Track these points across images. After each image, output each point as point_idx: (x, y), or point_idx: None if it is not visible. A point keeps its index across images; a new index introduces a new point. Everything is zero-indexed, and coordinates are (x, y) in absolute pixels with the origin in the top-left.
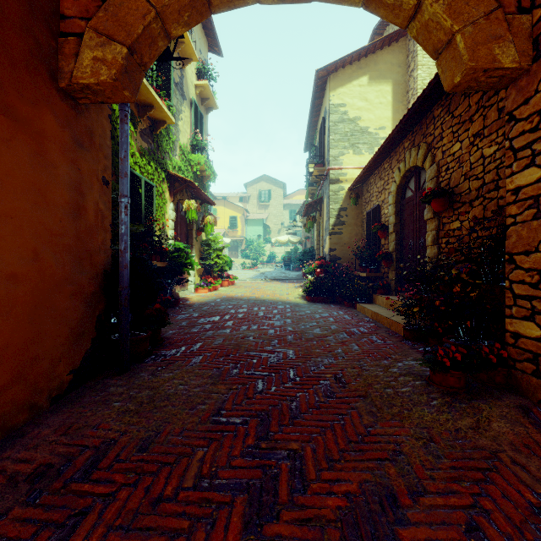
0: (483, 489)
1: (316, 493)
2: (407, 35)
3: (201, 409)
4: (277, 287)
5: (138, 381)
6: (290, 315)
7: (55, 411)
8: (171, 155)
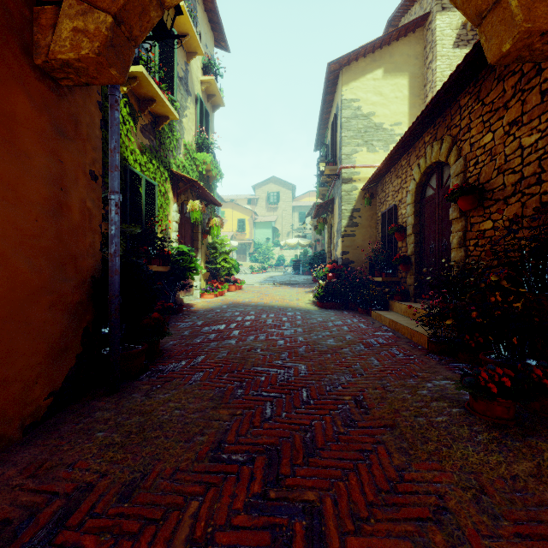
0: None
1: None
2: (424, 24)
3: (199, 441)
4: (287, 292)
5: (128, 404)
6: (301, 323)
7: (27, 443)
8: (174, 153)
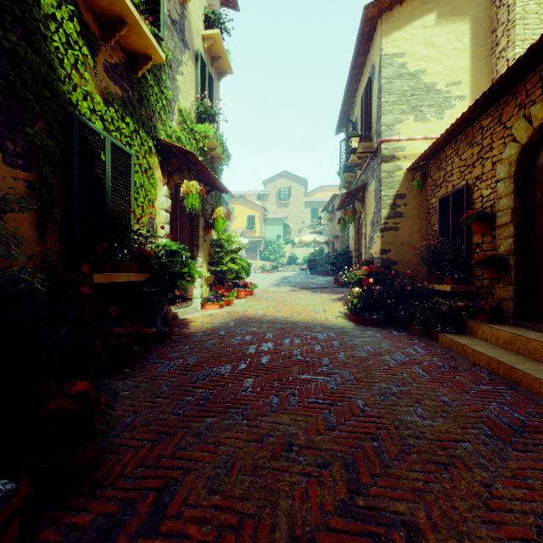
0: None
1: None
2: None
3: None
4: (308, 300)
5: None
6: (345, 359)
7: None
8: (163, 116)
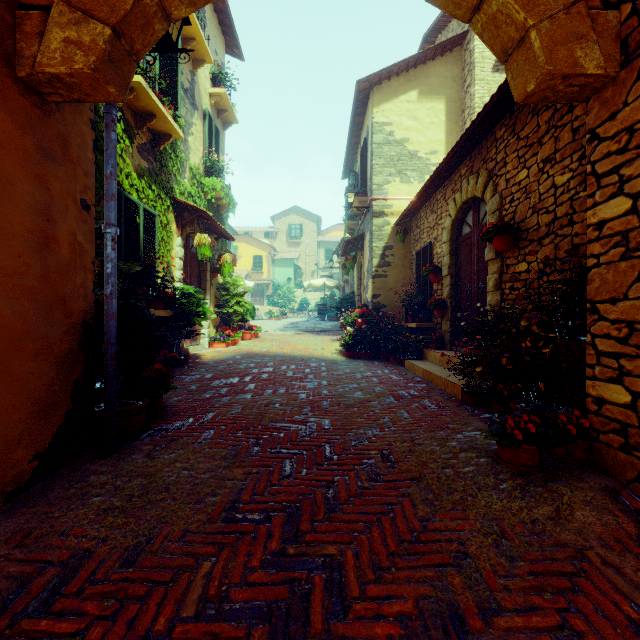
0: (572, 602)
1: (360, 617)
2: (462, 44)
3: (210, 502)
4: (310, 341)
5: (128, 466)
6: (325, 375)
7: (10, 511)
8: (178, 177)
